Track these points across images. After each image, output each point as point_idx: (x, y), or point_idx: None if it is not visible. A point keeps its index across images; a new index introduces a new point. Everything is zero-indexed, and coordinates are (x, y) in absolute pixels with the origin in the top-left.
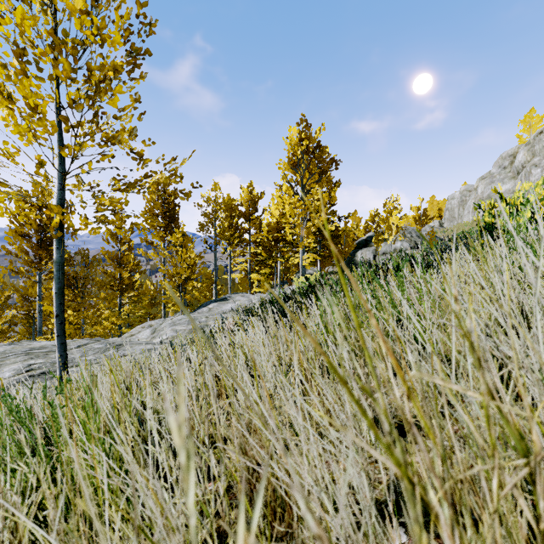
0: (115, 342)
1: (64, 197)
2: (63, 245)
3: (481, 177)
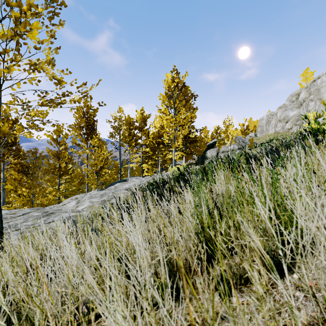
0: (48, 211)
1: None
2: None
3: (279, 107)
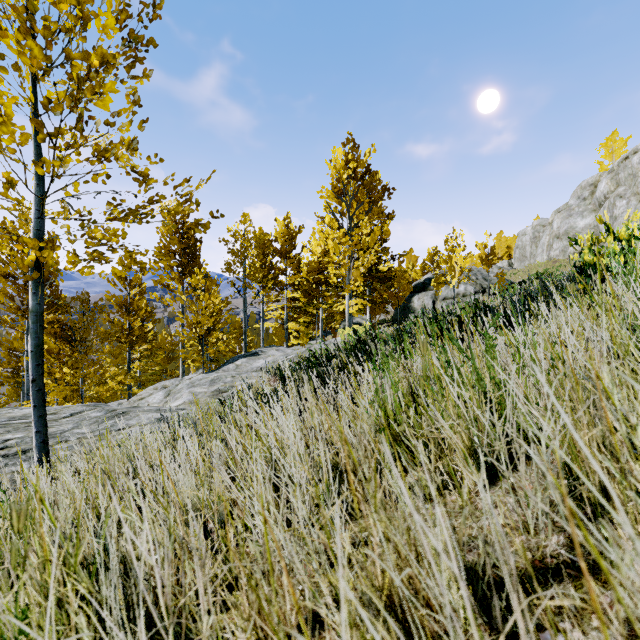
0: (117, 410)
1: (43, 228)
2: (41, 289)
3: (557, 209)
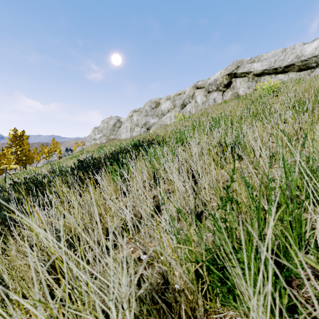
0: None
1: None
2: None
3: None
